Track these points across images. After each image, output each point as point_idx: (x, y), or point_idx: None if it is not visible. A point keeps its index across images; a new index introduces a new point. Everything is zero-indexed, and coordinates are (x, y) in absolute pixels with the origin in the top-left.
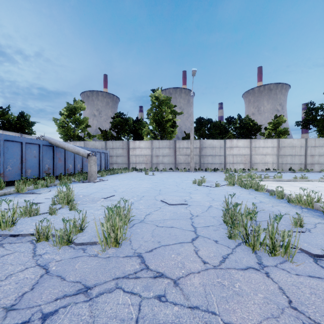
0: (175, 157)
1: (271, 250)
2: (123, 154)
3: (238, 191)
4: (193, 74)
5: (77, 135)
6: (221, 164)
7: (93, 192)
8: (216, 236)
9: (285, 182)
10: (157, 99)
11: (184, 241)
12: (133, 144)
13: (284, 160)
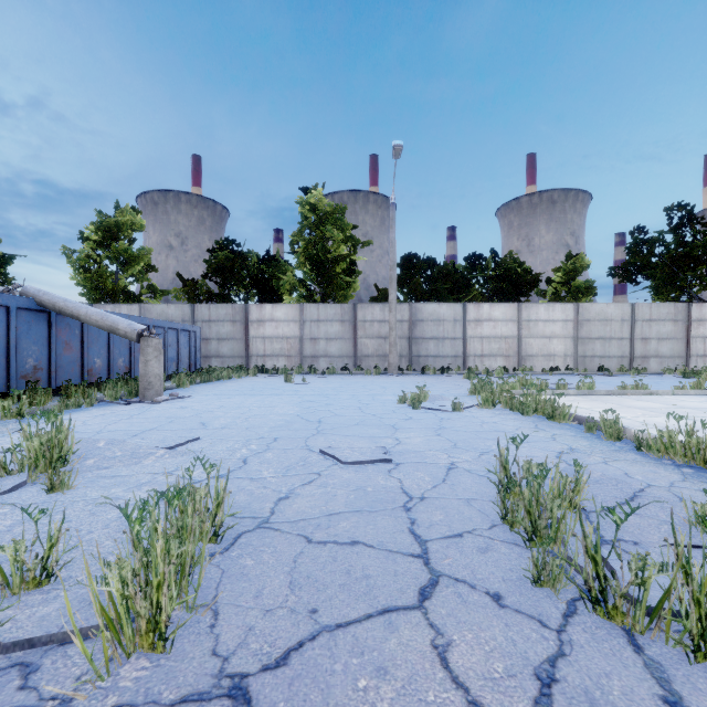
0: (356, 341)
1: (696, 643)
2: (234, 334)
3: (509, 421)
4: (395, 154)
5: (123, 289)
6: (456, 358)
7: (145, 429)
8: (491, 574)
9: (604, 397)
10: (314, 211)
11: (396, 602)
12: (258, 312)
13: (588, 348)
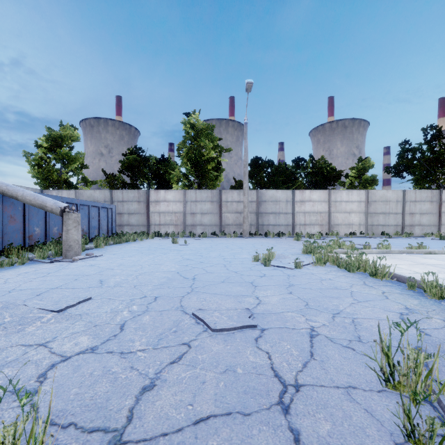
0: (221, 215)
1: None
2: (139, 210)
3: (341, 278)
4: (247, 89)
5: (65, 180)
6: (288, 226)
7: (51, 287)
8: None
9: (398, 255)
10: (193, 128)
11: None
12: (155, 195)
13: (374, 220)
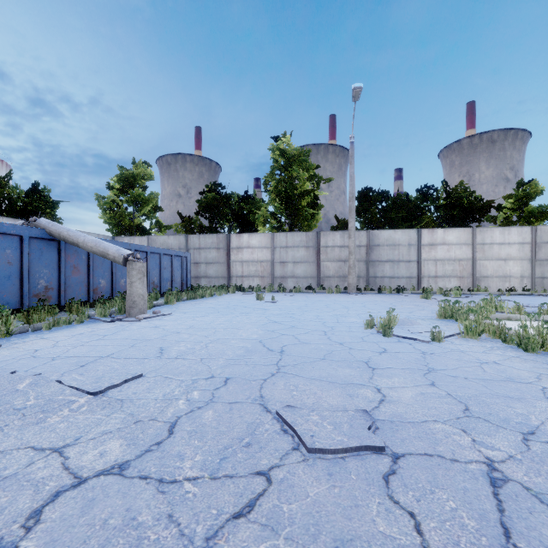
0: (319, 264)
1: None
2: (218, 259)
3: (516, 362)
4: (354, 97)
5: (138, 226)
6: (411, 279)
7: (100, 355)
8: None
9: None
10: (283, 155)
11: None
12: (237, 240)
13: (547, 270)
